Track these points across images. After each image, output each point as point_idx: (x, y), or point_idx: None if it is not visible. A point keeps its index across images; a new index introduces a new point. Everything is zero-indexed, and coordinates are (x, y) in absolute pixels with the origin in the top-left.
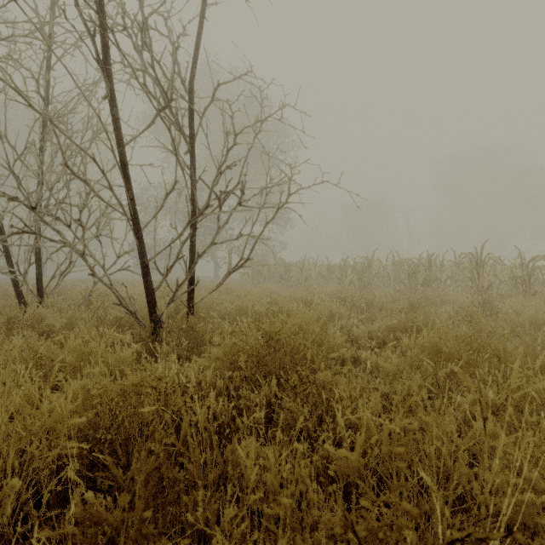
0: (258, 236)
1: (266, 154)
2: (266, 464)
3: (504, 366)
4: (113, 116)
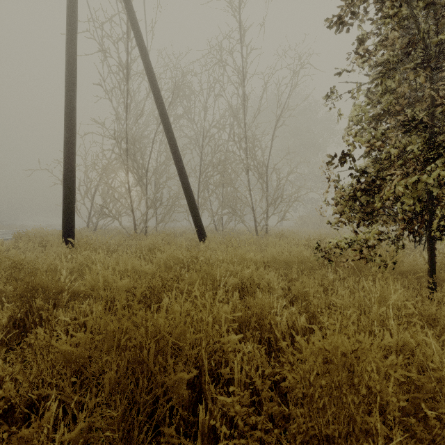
0: (286, 211)
1: (291, 183)
2: None
3: None
4: (249, 185)
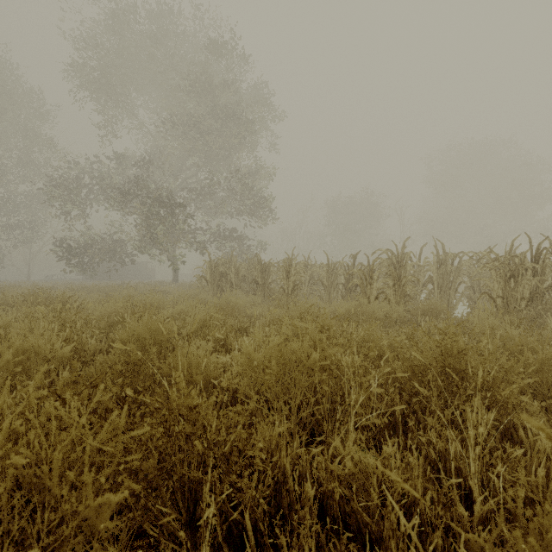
0: None
1: None
2: None
3: None
4: None
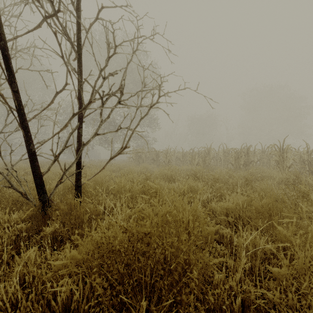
0: (134, 128)
1: (142, 66)
2: None
3: None
4: None
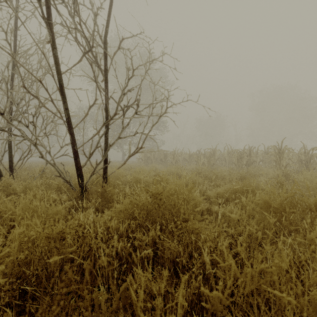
0: (147, 133)
1: (153, 83)
2: (152, 293)
3: (316, 217)
4: (54, 54)
